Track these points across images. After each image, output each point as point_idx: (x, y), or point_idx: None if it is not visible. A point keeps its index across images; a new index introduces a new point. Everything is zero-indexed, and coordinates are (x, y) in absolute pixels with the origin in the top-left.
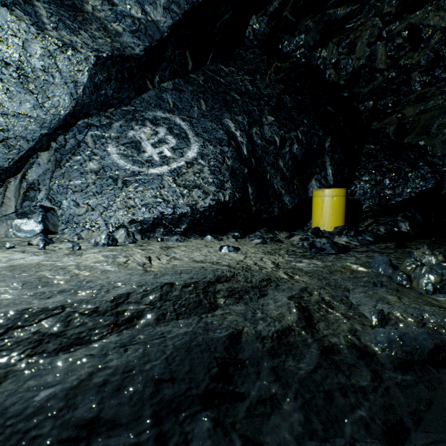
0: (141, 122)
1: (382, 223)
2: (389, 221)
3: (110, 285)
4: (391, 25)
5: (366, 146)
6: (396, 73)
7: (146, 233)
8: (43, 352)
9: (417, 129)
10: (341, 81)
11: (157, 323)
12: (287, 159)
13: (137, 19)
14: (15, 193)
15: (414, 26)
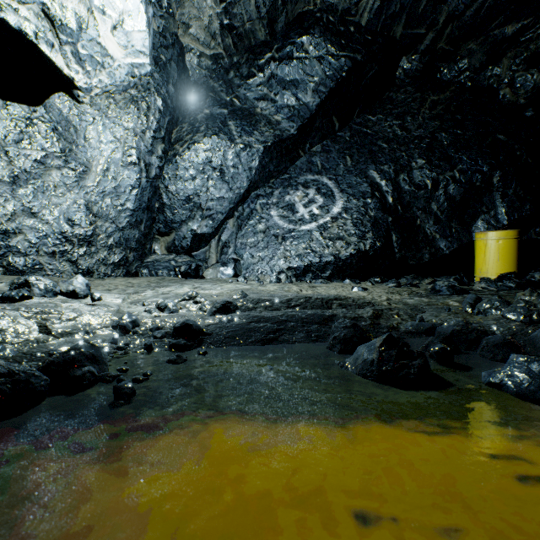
0: (294, 187)
1: None
2: None
3: (284, 296)
4: None
5: None
6: None
7: (299, 277)
8: (268, 310)
9: None
10: (521, 100)
11: (303, 309)
12: (441, 201)
13: (292, 106)
14: (215, 249)
15: None
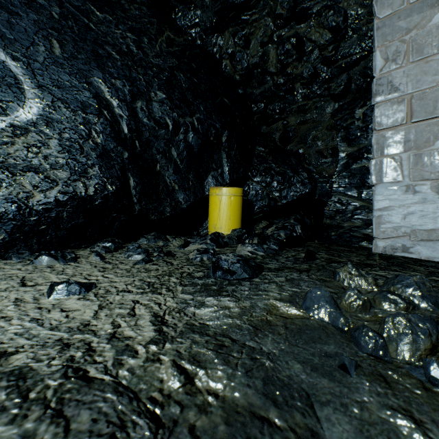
0: None
1: (282, 227)
2: (288, 226)
3: None
4: (281, 30)
5: (257, 148)
6: (283, 80)
7: None
8: None
9: (298, 138)
10: (237, 76)
11: None
12: (181, 148)
13: None
14: None
15: (301, 36)
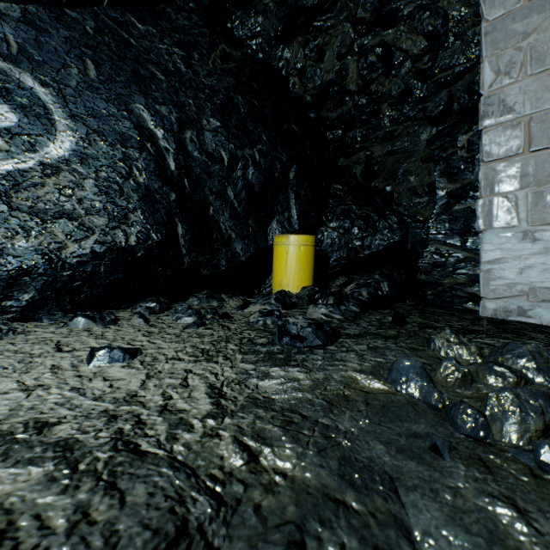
0: None
1: (364, 284)
2: (372, 282)
3: None
4: (364, 38)
5: (333, 186)
6: (366, 100)
7: None
8: None
9: (384, 173)
10: (308, 97)
11: None
12: (239, 187)
13: None
14: None
15: (388, 45)
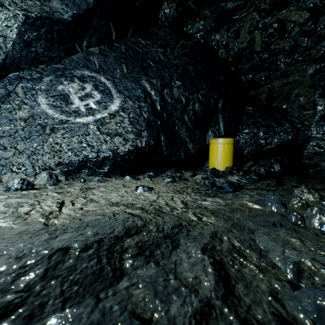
0: (69, 79)
1: (262, 165)
2: (267, 164)
3: None
4: (265, 19)
5: (246, 108)
6: (268, 55)
7: (72, 174)
8: None
9: (281, 97)
10: (230, 59)
11: (28, 324)
12: (191, 115)
13: None
14: None
15: (282, 20)
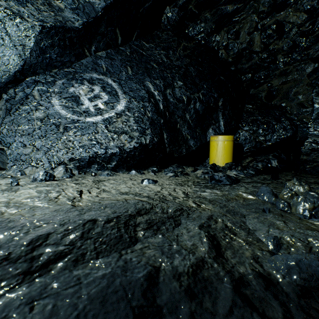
0: (80, 81)
1: (260, 160)
2: (264, 159)
3: (32, 224)
4: (264, 20)
5: (246, 106)
6: (267, 55)
7: (83, 169)
8: None
9: (280, 95)
10: (230, 59)
11: (76, 264)
12: (192, 113)
13: None
14: None
15: (280, 21)
